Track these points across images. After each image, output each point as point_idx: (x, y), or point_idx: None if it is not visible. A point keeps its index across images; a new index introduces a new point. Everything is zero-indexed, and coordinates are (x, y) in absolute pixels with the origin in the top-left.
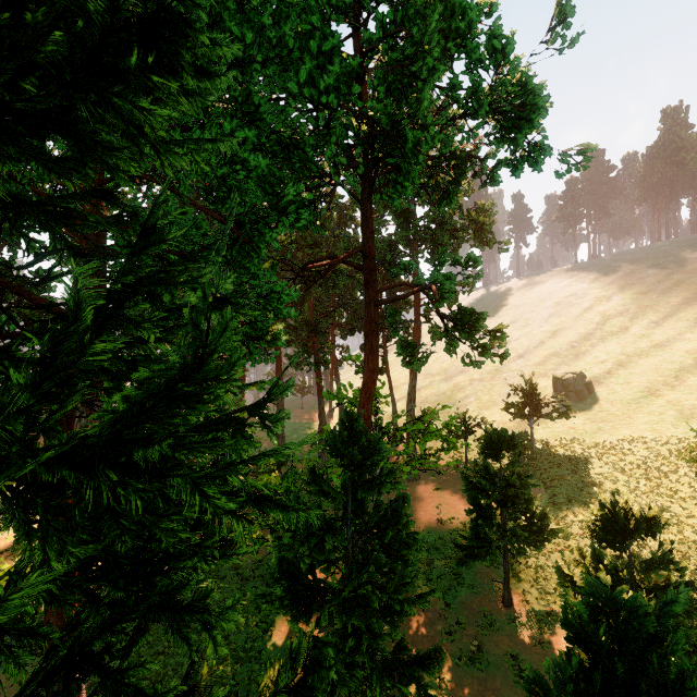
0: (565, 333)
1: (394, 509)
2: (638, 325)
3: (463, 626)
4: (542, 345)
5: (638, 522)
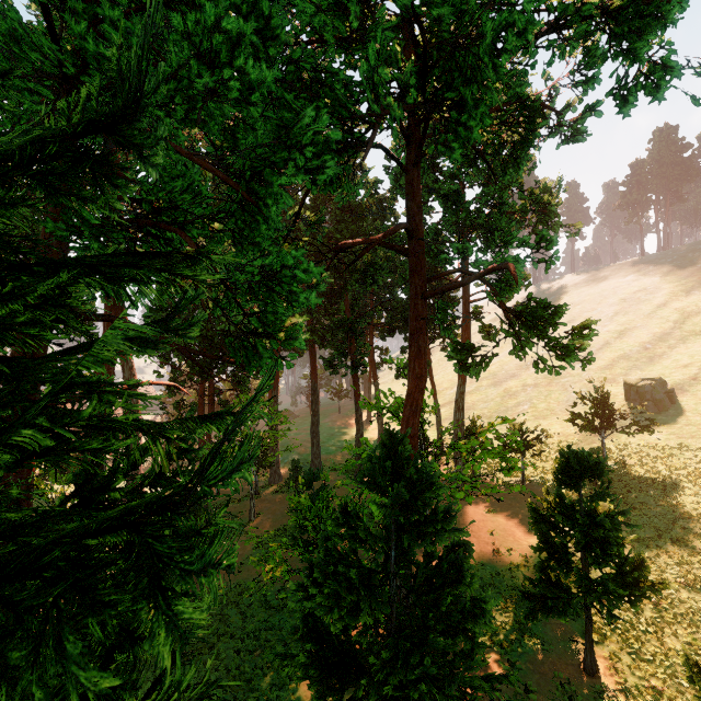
0: (635, 333)
1: (452, 561)
2: None
3: (533, 697)
4: (608, 347)
5: None
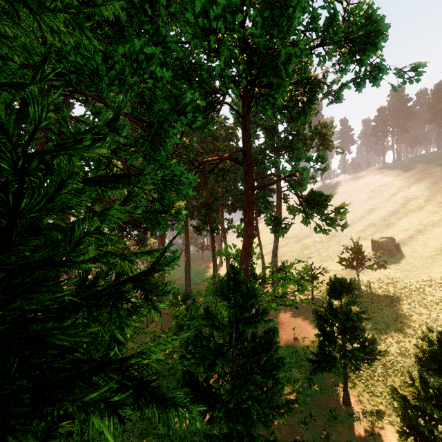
0: (379, 210)
1: (267, 338)
2: (431, 204)
3: (314, 418)
4: (363, 219)
5: None
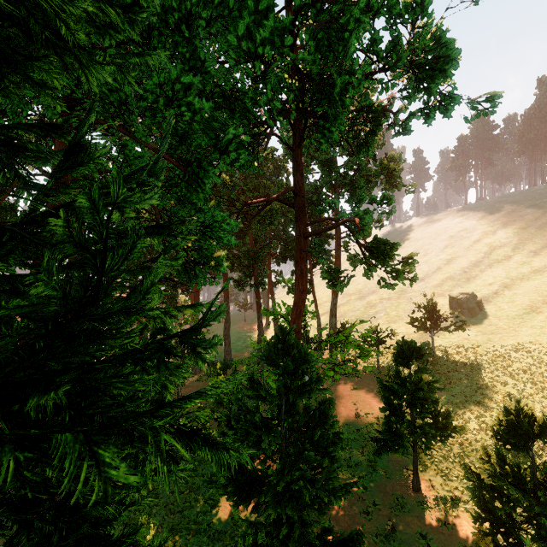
0: (458, 261)
1: (322, 411)
2: (520, 254)
3: (378, 507)
4: (439, 271)
5: (541, 428)
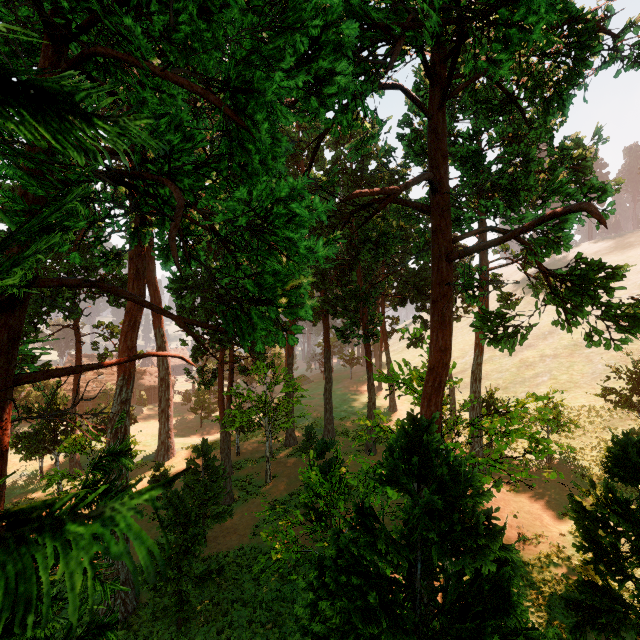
0: None
1: (494, 581)
2: None
3: None
4: None
5: None
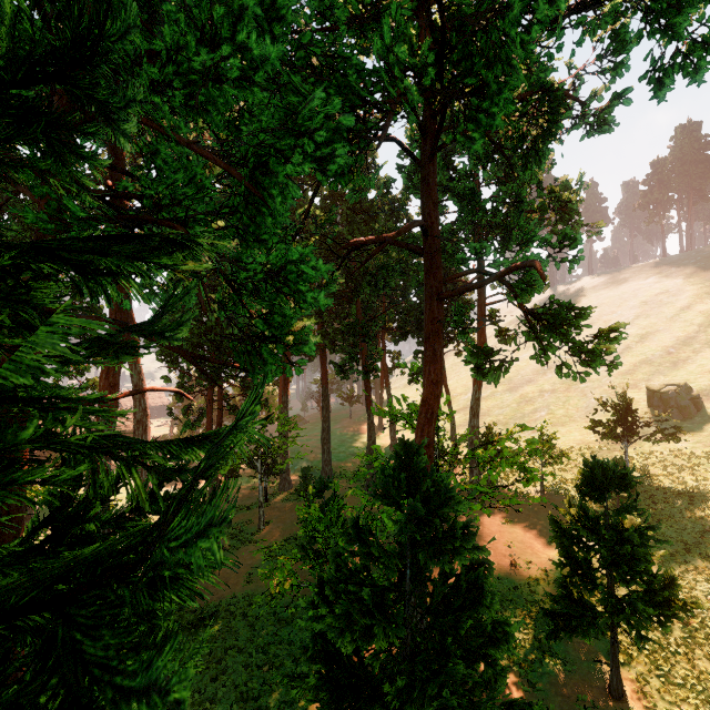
0: (658, 337)
1: (471, 580)
2: None
3: None
4: (629, 351)
5: None
